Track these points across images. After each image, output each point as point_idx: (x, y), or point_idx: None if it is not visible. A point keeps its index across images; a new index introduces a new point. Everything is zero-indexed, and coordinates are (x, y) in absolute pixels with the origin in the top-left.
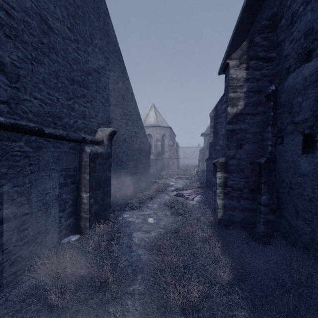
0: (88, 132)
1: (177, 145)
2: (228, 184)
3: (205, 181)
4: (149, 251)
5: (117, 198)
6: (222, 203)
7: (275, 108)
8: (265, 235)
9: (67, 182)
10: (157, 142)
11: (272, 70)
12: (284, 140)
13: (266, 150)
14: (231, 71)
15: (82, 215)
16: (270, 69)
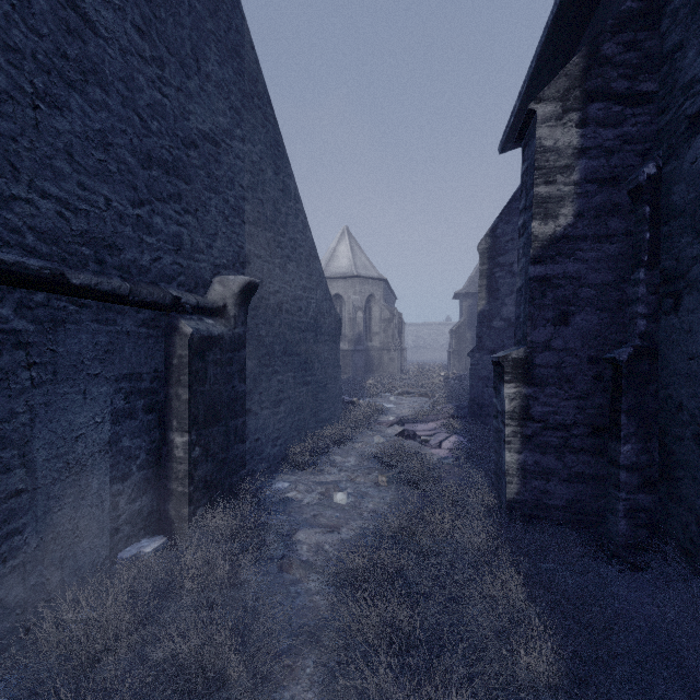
0: (188, 285)
1: (399, 320)
2: (533, 414)
3: (469, 402)
4: (336, 587)
5: (261, 442)
6: (518, 462)
7: (656, 220)
8: (629, 544)
9: (134, 407)
10: (355, 312)
11: (647, 126)
12: (685, 302)
13: (631, 329)
14: (542, 130)
15: (173, 488)
16: (642, 122)
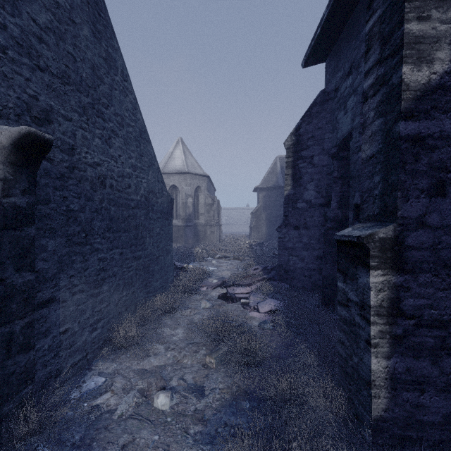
0: None
1: (218, 205)
2: (404, 308)
3: (277, 268)
4: None
5: (72, 332)
6: (386, 370)
7: None
8: None
9: None
10: (186, 198)
11: None
12: None
13: None
14: None
15: None
16: None
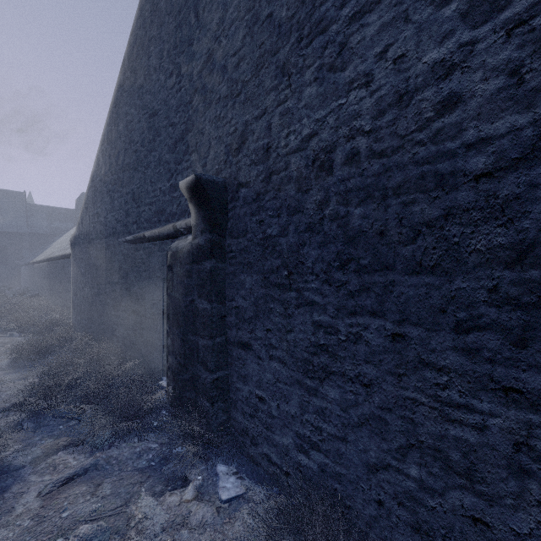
0: None
1: None
2: None
3: None
4: None
5: (270, 410)
6: None
7: None
8: None
9: None
10: None
11: None
12: None
13: None
14: None
15: None
16: None
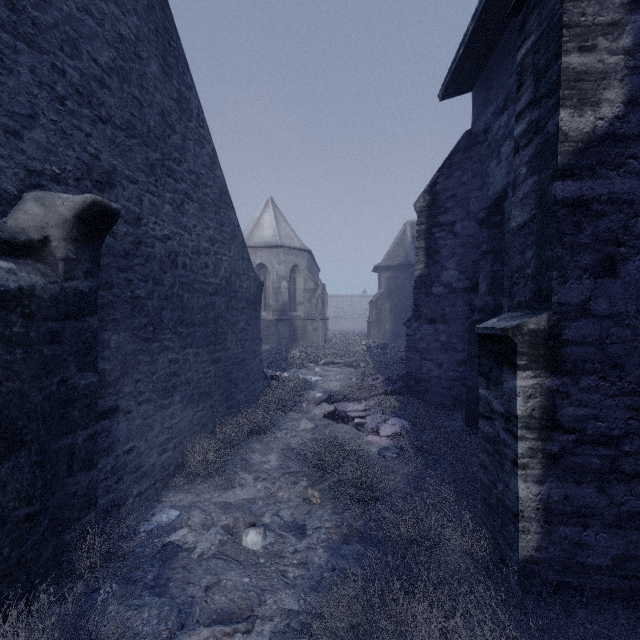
0: None
1: (323, 291)
2: (562, 419)
3: (404, 377)
4: None
5: (138, 452)
6: (538, 498)
7: None
8: None
9: None
10: (279, 282)
11: None
12: None
13: None
14: None
15: None
16: None
